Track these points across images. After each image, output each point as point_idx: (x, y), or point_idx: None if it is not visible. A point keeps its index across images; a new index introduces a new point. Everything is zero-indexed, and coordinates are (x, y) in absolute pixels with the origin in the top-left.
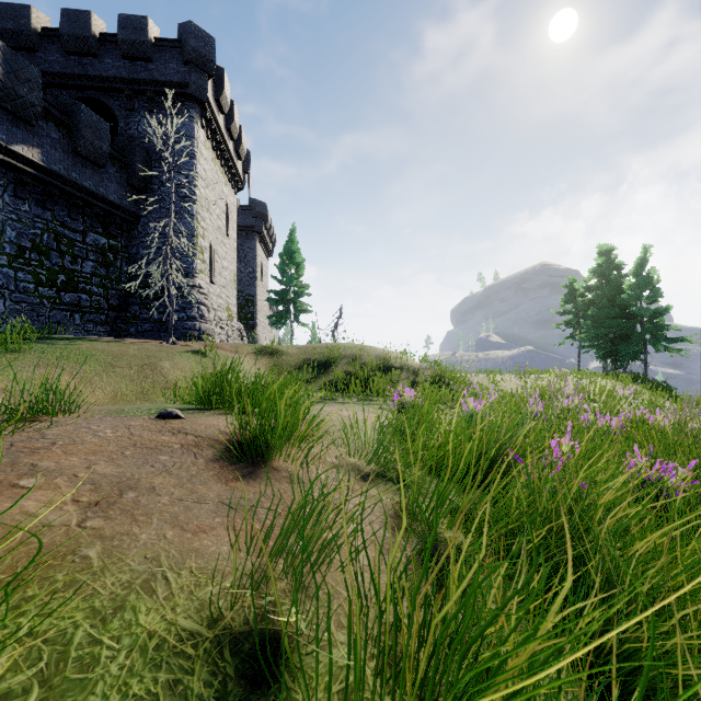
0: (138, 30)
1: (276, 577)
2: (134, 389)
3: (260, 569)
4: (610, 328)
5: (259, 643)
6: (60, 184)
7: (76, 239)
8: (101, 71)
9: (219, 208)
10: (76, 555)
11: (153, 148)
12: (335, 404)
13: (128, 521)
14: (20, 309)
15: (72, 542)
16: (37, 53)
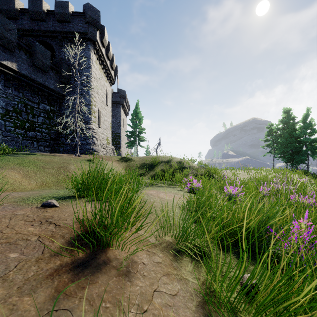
0: (64, 7)
1: None
2: (53, 180)
3: None
4: (290, 148)
5: None
6: (26, 80)
7: (34, 106)
8: (47, 28)
9: (103, 92)
10: None
11: (71, 63)
12: (157, 188)
13: None
14: (7, 139)
15: None
16: (18, 20)
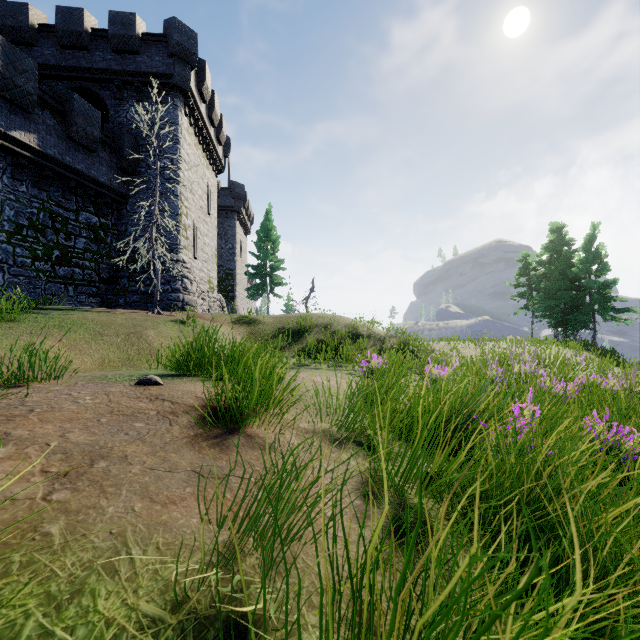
0: (127, 25)
1: (246, 552)
2: (120, 356)
3: (229, 542)
4: (561, 299)
5: (225, 629)
6: (55, 167)
7: (69, 217)
8: (93, 64)
9: (201, 189)
10: (37, 532)
11: (141, 134)
12: (308, 370)
13: (96, 493)
14: (18, 282)
15: (35, 517)
16: (35, 47)
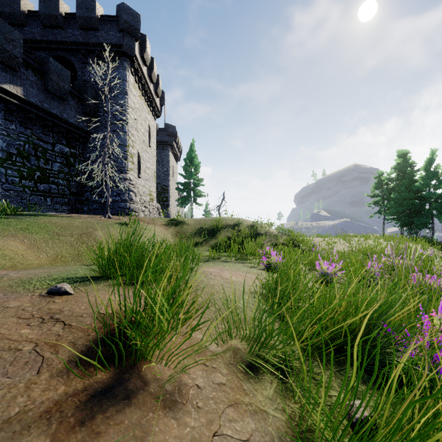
0: (89, 9)
1: None
2: (72, 252)
3: None
4: (407, 206)
5: None
6: (36, 111)
7: (47, 148)
8: (65, 38)
9: (144, 128)
10: None
11: (100, 88)
12: (219, 263)
13: None
14: (9, 195)
15: None
16: (25, 27)
